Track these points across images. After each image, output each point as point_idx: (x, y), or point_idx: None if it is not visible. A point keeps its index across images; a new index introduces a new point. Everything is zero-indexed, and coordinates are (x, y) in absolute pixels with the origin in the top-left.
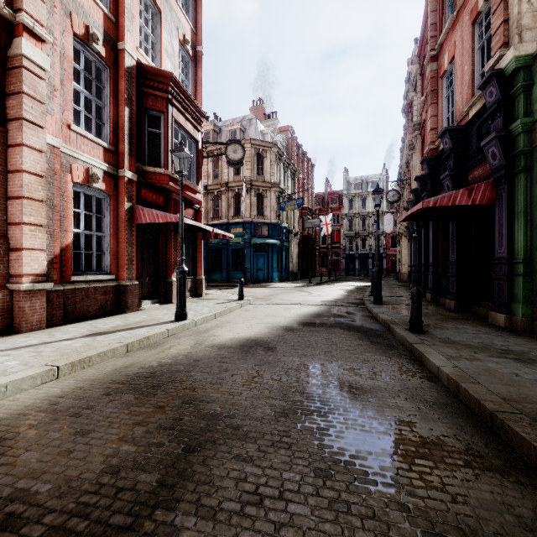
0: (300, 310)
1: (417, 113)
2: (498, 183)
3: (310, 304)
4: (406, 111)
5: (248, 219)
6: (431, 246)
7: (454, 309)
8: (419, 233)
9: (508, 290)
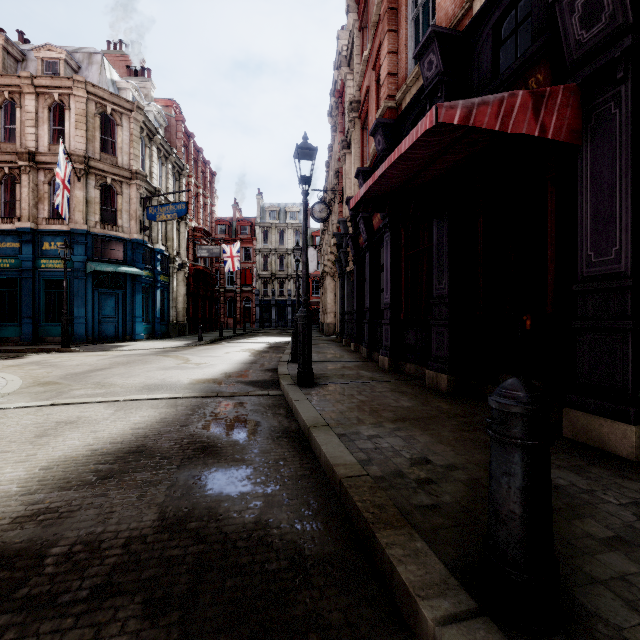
0: (96, 429)
1: (355, 86)
2: (594, 89)
3: (153, 399)
4: (336, 100)
5: (81, 226)
6: (389, 275)
7: (447, 390)
8: (357, 264)
9: (634, 359)
